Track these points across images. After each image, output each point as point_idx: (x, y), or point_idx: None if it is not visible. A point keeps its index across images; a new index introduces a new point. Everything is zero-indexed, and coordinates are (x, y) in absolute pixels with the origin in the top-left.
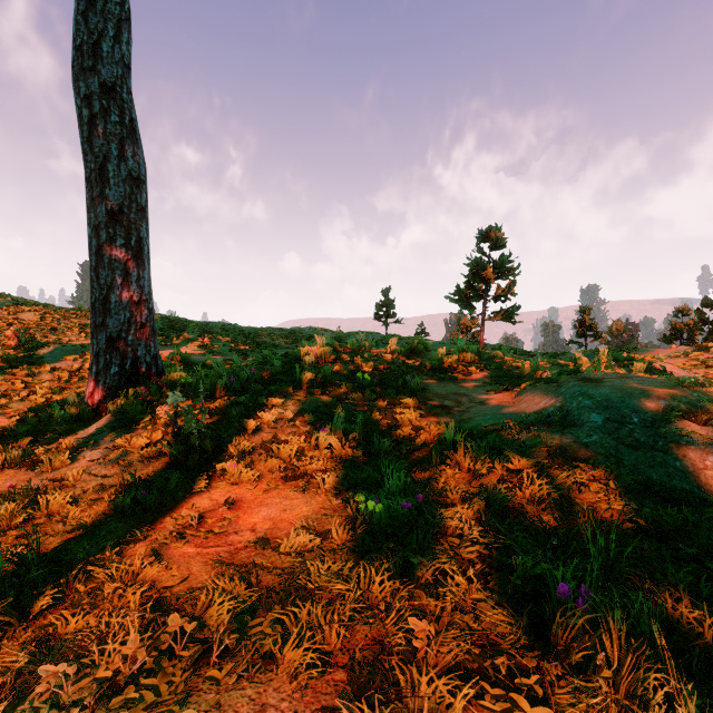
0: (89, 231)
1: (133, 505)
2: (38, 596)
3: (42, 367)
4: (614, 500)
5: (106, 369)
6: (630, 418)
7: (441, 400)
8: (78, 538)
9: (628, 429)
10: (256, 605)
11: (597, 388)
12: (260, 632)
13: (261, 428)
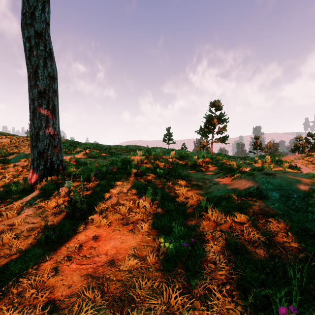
0: (29, 101)
1: (46, 239)
2: None
3: (9, 164)
4: (291, 241)
5: (37, 167)
6: (292, 195)
7: (196, 182)
8: (17, 258)
9: (292, 201)
10: (106, 306)
11: (274, 179)
12: None
13: (111, 196)
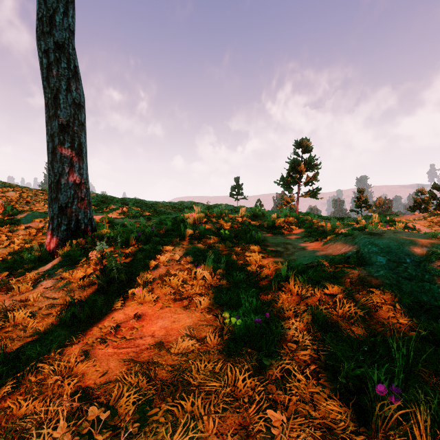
0: (47, 138)
1: (72, 318)
2: (1, 385)
3: (19, 226)
4: (400, 316)
5: (58, 227)
6: (404, 259)
7: (275, 247)
8: (34, 341)
9: (404, 267)
10: (154, 394)
11: (380, 239)
12: (156, 418)
13: (158, 265)
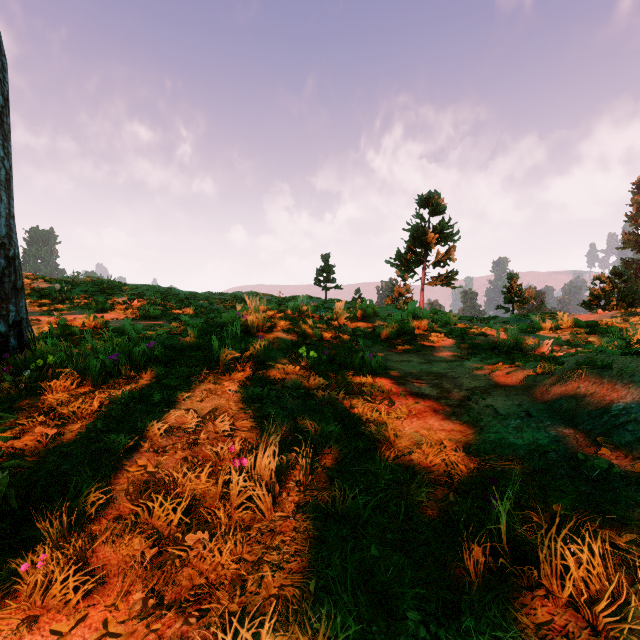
0: None
1: None
2: None
3: None
4: None
5: None
6: None
7: (416, 384)
8: None
9: None
10: None
11: None
12: None
13: (139, 446)
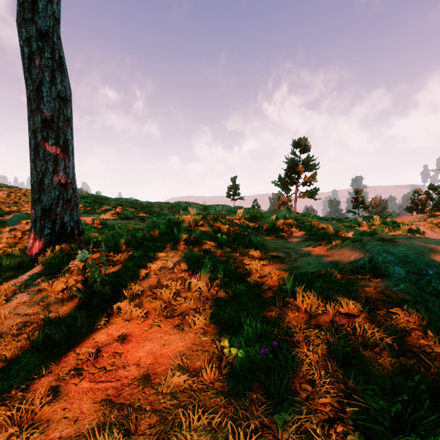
0: (29, 134)
1: (45, 340)
2: None
3: (4, 228)
4: (433, 344)
5: (41, 231)
6: (425, 271)
7: (276, 252)
8: None
9: (427, 280)
10: None
11: (395, 247)
12: None
13: (149, 274)
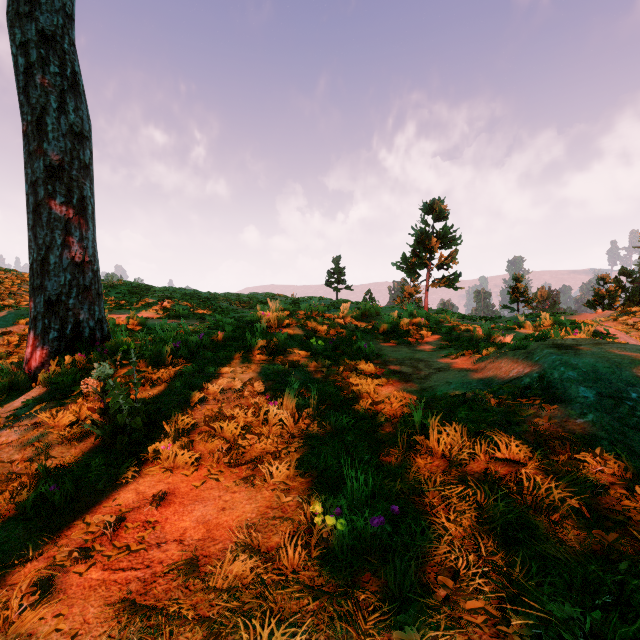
0: (26, 187)
1: (39, 501)
2: None
3: None
4: None
5: (44, 334)
6: (626, 392)
7: (398, 366)
8: None
9: (628, 406)
10: None
11: (579, 356)
12: None
13: (206, 399)
